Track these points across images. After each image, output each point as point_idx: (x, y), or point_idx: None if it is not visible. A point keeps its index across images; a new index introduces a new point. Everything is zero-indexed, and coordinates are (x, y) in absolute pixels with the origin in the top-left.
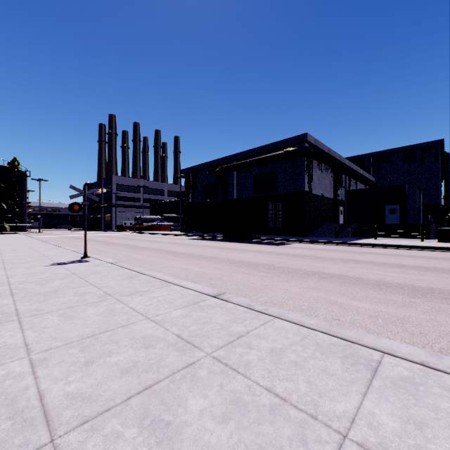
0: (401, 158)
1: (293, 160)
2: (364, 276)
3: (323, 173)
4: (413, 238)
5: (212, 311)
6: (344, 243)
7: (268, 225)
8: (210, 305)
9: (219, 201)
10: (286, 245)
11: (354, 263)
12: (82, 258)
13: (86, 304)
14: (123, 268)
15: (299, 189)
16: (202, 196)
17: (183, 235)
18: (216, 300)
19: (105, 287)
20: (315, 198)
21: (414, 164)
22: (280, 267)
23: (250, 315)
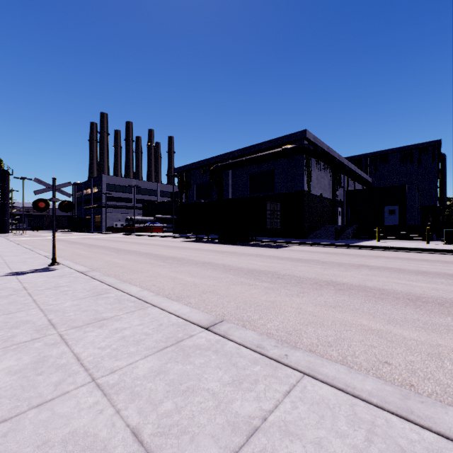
0: (399, 159)
1: (291, 158)
2: (388, 287)
3: (321, 172)
4: (415, 239)
5: (202, 361)
6: (348, 246)
7: (267, 226)
8: (199, 346)
9: (214, 201)
10: (286, 247)
11: (368, 269)
12: (50, 265)
13: (8, 346)
14: (93, 280)
15: (297, 189)
16: (196, 196)
17: (176, 237)
18: (208, 335)
19: (54, 311)
20: (314, 198)
21: (411, 165)
22: (285, 275)
23: (263, 368)
